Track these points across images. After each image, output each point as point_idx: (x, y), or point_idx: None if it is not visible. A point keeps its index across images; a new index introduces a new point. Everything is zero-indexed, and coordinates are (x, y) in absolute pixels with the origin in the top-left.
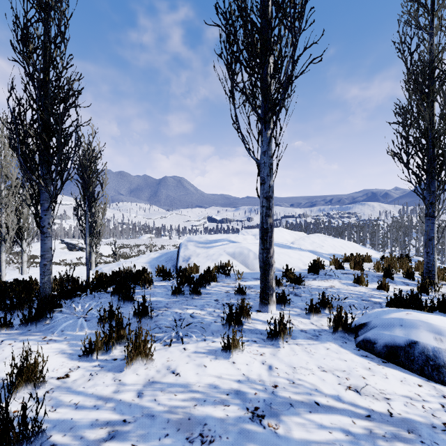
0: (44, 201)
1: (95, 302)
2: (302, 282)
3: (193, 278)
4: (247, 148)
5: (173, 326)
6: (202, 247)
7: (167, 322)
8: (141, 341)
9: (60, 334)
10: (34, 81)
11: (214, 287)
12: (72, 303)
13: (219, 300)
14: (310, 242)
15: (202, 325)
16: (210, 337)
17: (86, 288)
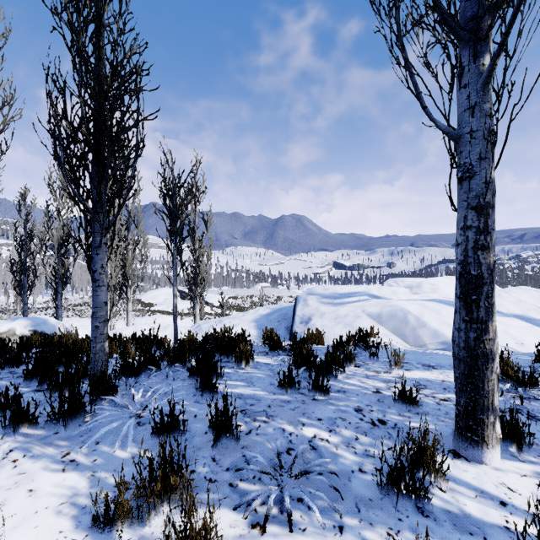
0: (95, 234)
1: (166, 385)
2: (539, 387)
3: (314, 360)
4: (426, 109)
5: (274, 466)
6: (328, 303)
7: (265, 452)
8: (192, 535)
9: (90, 451)
10: (74, 52)
11: (351, 377)
12: (136, 383)
13: (364, 409)
14: (513, 300)
15: (333, 476)
16: (352, 521)
17: (159, 360)
